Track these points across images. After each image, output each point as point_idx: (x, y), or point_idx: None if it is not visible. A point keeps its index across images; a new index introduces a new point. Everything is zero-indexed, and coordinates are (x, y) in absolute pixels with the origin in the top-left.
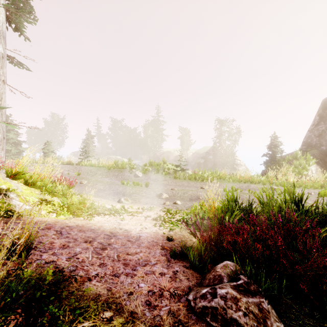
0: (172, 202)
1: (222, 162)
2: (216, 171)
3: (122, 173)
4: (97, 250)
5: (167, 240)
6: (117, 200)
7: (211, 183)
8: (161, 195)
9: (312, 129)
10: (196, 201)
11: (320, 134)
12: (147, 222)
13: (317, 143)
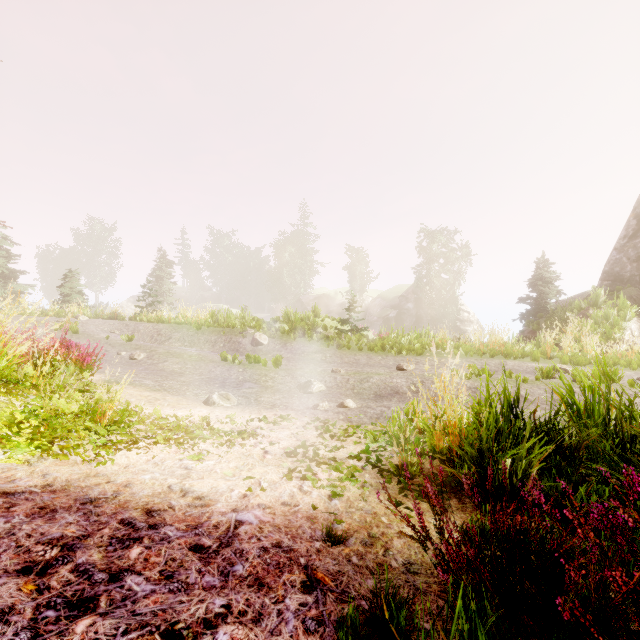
0: (336, 401)
1: (432, 315)
2: (428, 333)
3: (226, 338)
4: (47, 623)
5: (326, 541)
6: (205, 398)
7: (419, 357)
8: (309, 385)
9: (624, 245)
10: (391, 400)
11: (639, 256)
12: (268, 463)
13: (634, 274)
